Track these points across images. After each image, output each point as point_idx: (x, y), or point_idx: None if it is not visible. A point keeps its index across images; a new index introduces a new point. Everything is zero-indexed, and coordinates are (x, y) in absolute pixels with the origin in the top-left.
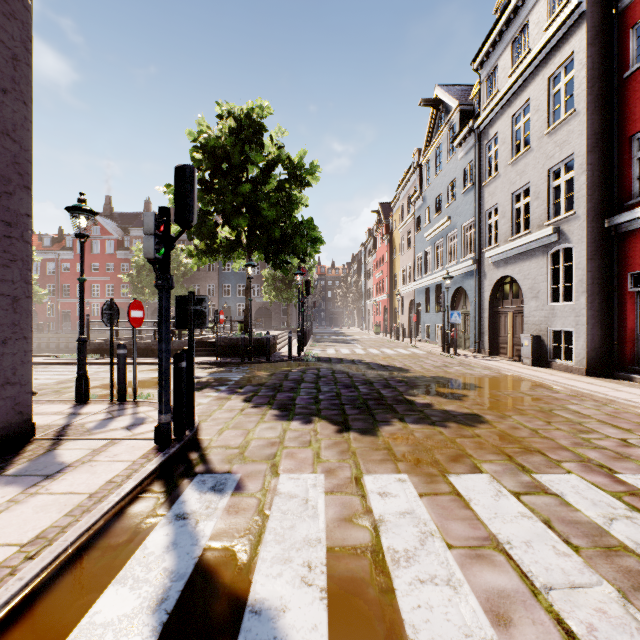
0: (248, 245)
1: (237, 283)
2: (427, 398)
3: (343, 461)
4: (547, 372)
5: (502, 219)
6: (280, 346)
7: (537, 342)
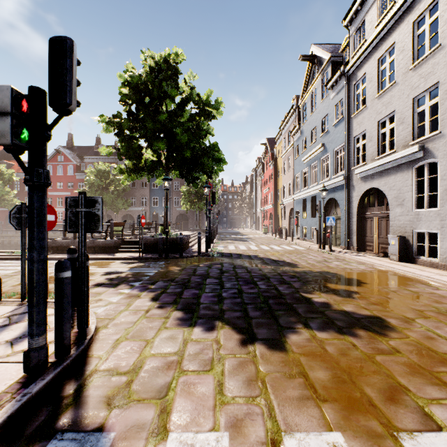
0: (166, 164)
1: (163, 196)
2: (322, 296)
3: (252, 401)
4: (415, 267)
5: (369, 142)
6: (192, 243)
7: (403, 242)
